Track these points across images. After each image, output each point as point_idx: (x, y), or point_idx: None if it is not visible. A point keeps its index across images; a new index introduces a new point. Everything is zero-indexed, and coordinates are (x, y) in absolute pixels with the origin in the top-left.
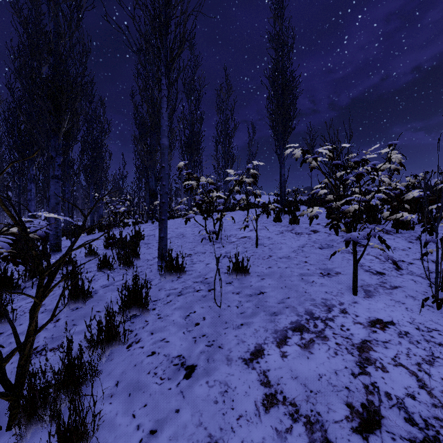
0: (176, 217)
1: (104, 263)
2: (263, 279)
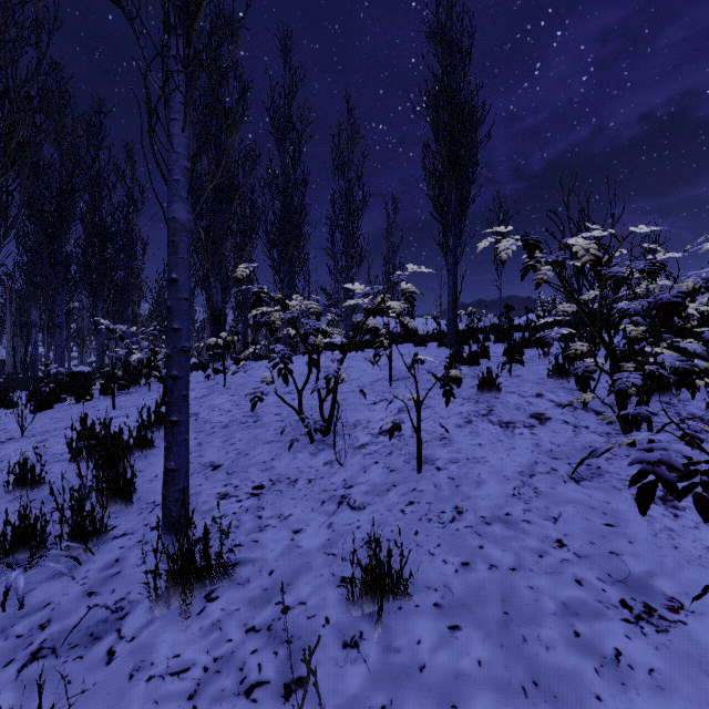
0: (261, 356)
1: (21, 534)
2: (455, 633)
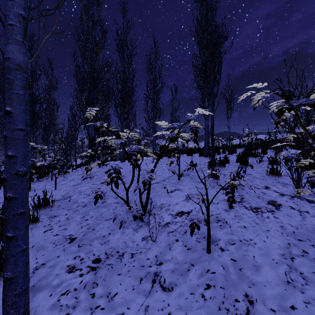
0: (113, 159)
1: None
2: None
